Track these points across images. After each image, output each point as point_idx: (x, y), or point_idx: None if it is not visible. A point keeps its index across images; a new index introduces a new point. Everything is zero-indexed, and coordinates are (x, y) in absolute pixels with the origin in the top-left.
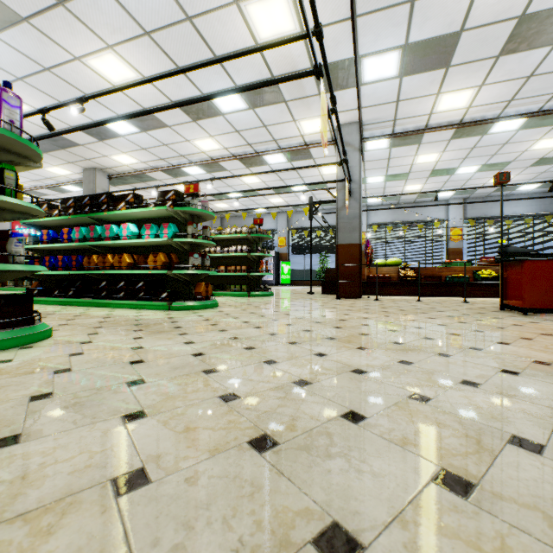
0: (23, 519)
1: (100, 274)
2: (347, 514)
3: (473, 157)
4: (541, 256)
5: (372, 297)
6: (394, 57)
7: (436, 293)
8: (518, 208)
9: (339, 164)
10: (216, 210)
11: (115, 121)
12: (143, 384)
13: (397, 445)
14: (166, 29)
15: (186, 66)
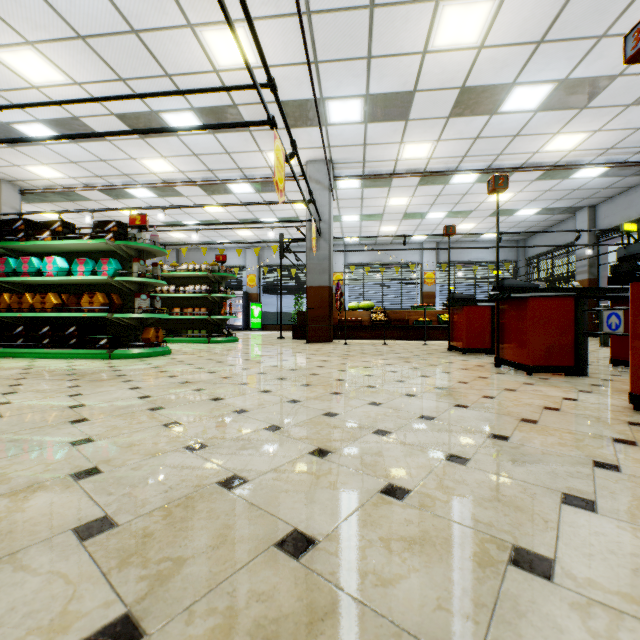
0: (3, 497)
1: (14, 317)
2: (244, 471)
3: (439, 204)
4: (476, 302)
5: (343, 342)
6: (357, 104)
7: (404, 336)
8: (483, 255)
9: (305, 204)
10: (171, 240)
11: (40, 140)
12: (88, 421)
13: (296, 440)
14: (106, 37)
15: (131, 79)
